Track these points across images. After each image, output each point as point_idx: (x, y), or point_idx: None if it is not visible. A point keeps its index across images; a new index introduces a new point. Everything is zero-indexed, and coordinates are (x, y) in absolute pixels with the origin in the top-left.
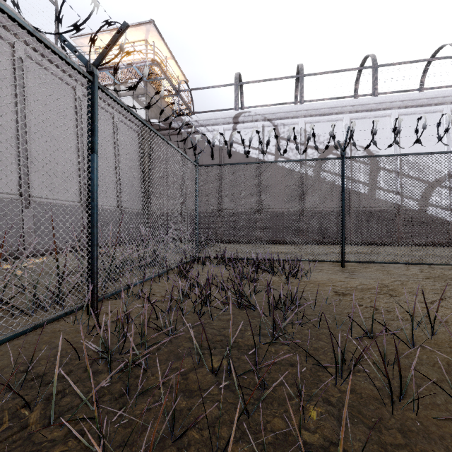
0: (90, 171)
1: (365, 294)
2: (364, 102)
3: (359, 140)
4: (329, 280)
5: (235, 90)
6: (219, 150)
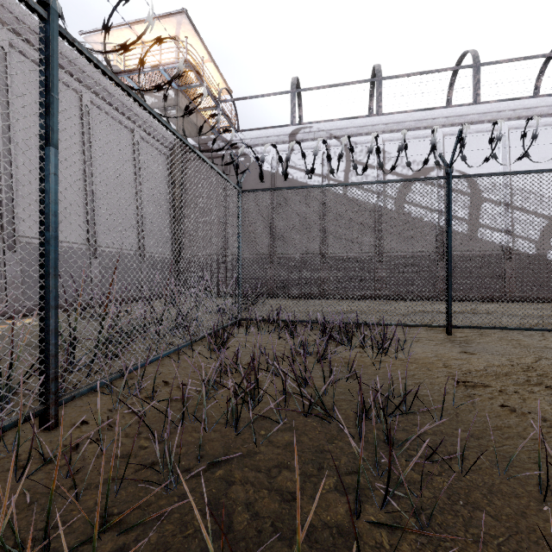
0: (43, 177)
1: (507, 386)
2: (463, 111)
3: (455, 163)
4: (438, 358)
5: (292, 100)
6: (271, 177)
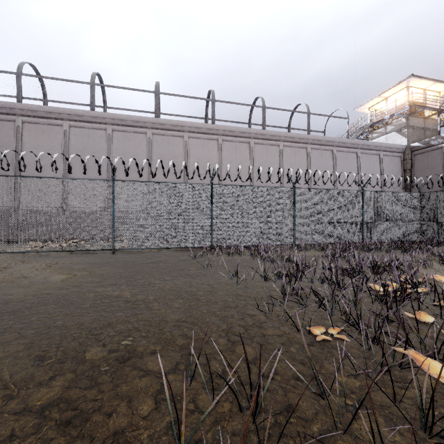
0: (362, 212)
1: None
2: None
3: None
4: None
5: None
6: None
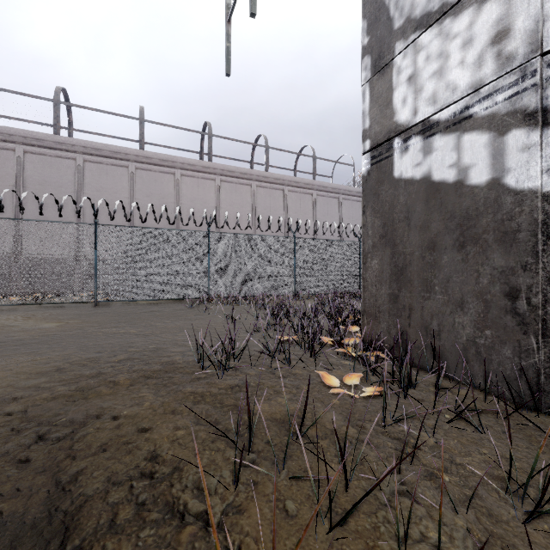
0: (359, 263)
1: None
2: None
3: None
4: None
5: None
6: None
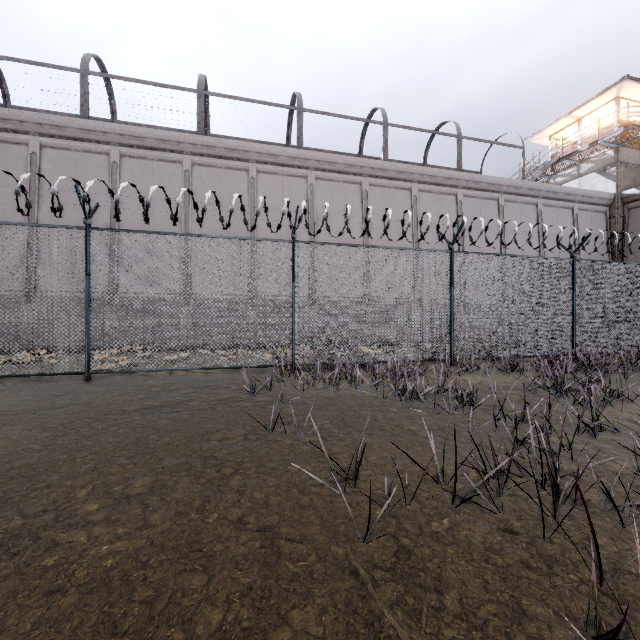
0: (571, 299)
1: None
2: None
3: None
4: None
5: None
6: None
